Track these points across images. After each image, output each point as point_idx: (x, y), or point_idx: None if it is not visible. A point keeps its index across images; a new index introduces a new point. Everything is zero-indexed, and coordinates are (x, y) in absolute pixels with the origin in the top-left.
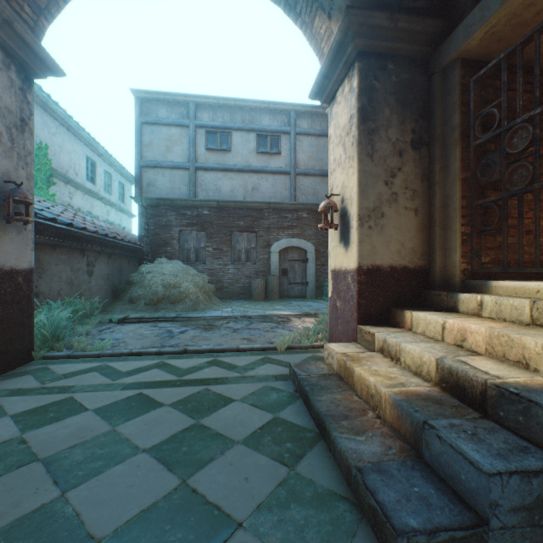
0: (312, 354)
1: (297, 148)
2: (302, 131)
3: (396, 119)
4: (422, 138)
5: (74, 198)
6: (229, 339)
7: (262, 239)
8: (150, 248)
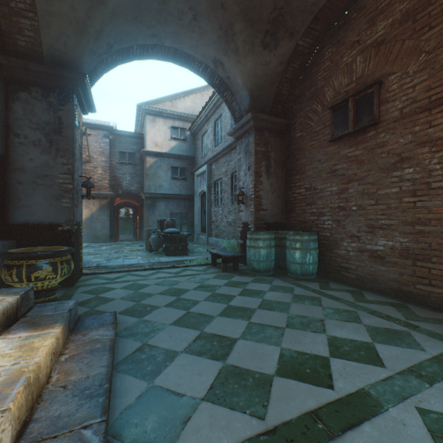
0: None
1: None
2: None
3: None
4: None
5: None
6: None
7: None
8: None
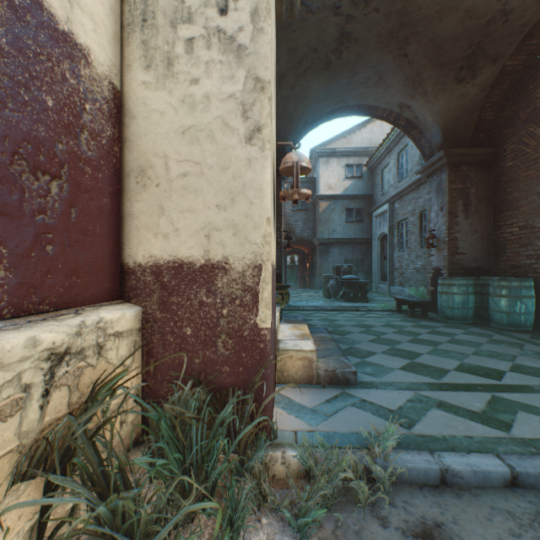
0: (316, 426)
1: None
2: None
3: None
4: None
5: None
6: None
7: None
8: None
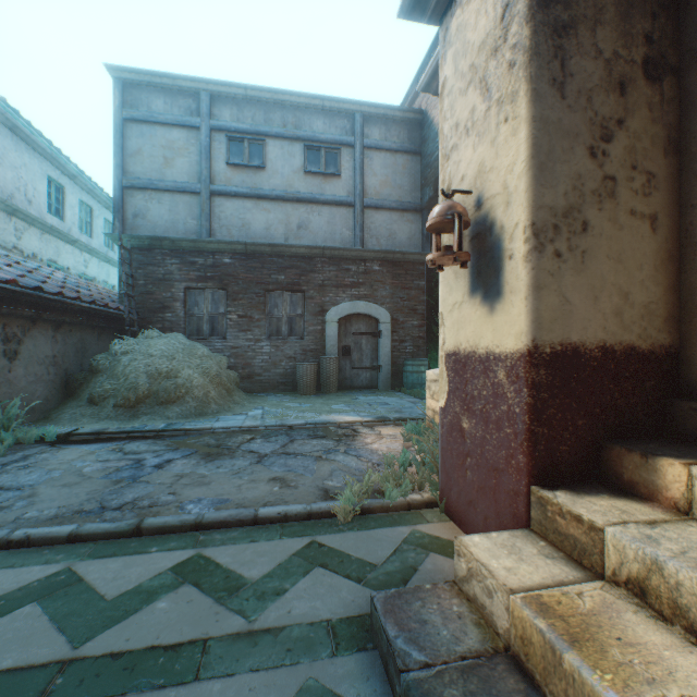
0: (411, 528)
1: (365, 168)
2: (372, 143)
3: (613, 6)
4: (666, 57)
5: (24, 239)
6: (246, 482)
7: (313, 302)
8: (138, 314)
